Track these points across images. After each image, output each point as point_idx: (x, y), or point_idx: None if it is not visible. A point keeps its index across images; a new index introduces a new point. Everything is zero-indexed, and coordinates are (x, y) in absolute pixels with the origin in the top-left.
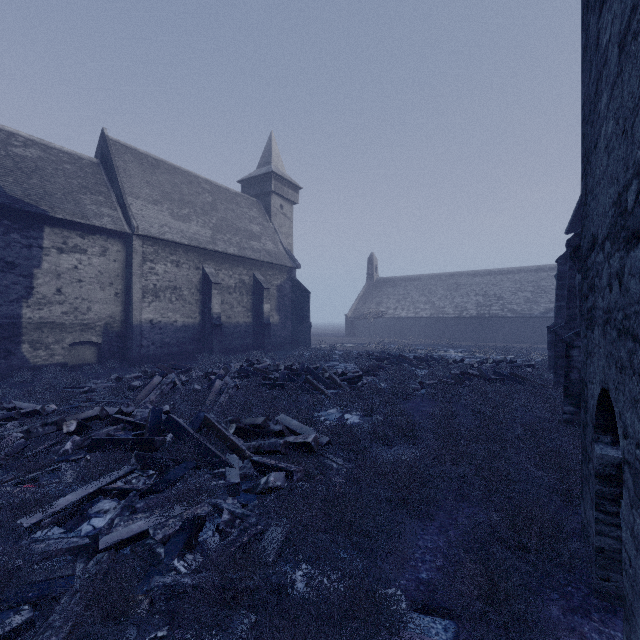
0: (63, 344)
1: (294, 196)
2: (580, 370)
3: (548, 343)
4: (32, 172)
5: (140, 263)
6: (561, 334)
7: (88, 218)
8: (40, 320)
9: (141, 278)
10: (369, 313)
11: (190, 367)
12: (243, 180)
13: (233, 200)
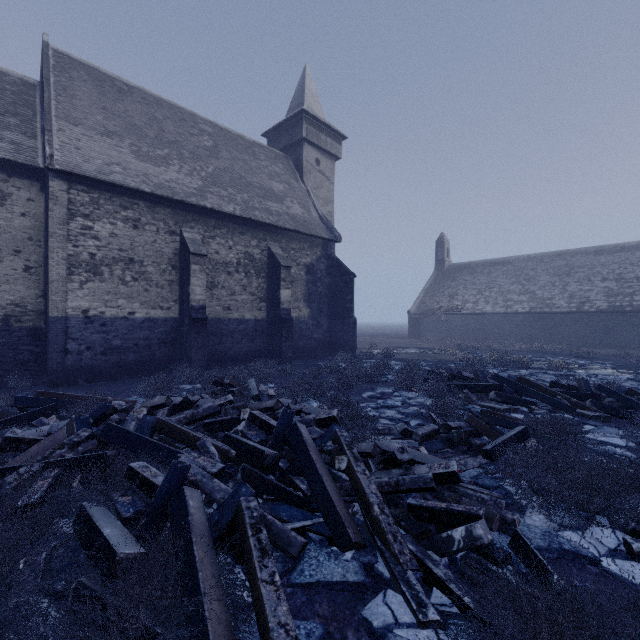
0: None
1: (335, 148)
2: None
3: None
4: None
5: (63, 218)
6: None
7: None
8: None
9: (65, 242)
10: (439, 308)
11: (55, 405)
12: (268, 131)
13: (247, 149)
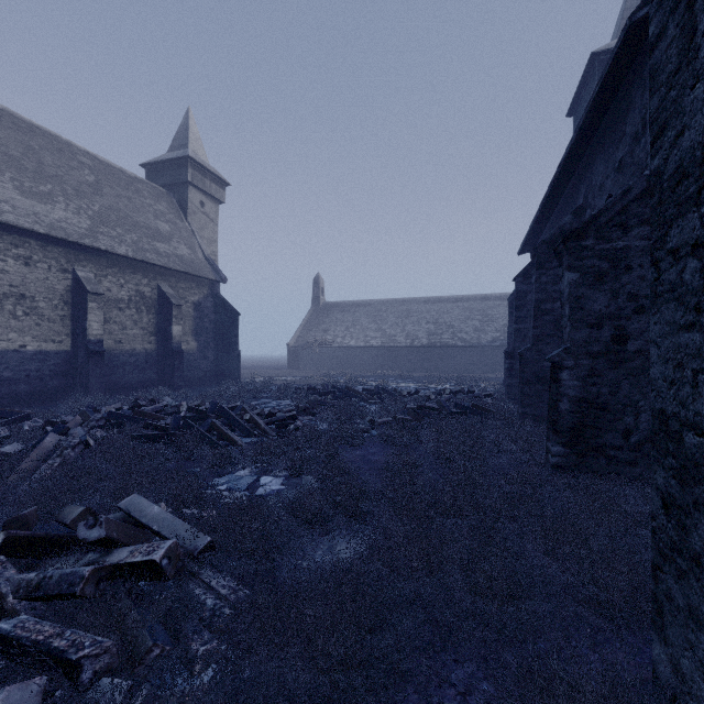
0: None
1: (220, 193)
2: (571, 398)
3: (506, 370)
4: None
5: None
6: (528, 357)
7: None
8: None
9: None
10: (314, 341)
11: (27, 414)
12: (148, 164)
13: (130, 186)
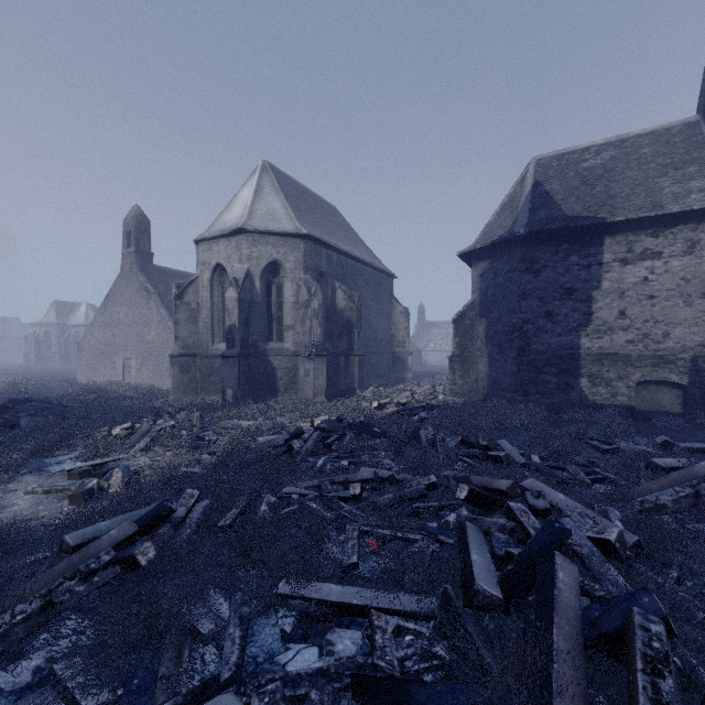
0: (627, 381)
1: None
2: None
3: None
4: (597, 180)
5: None
6: None
7: (661, 206)
8: (599, 351)
9: None
10: None
11: None
12: None
13: None
